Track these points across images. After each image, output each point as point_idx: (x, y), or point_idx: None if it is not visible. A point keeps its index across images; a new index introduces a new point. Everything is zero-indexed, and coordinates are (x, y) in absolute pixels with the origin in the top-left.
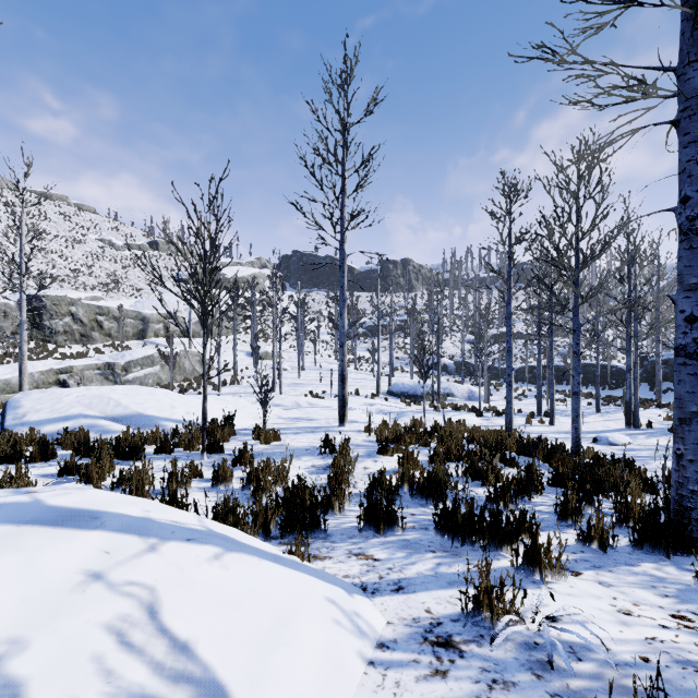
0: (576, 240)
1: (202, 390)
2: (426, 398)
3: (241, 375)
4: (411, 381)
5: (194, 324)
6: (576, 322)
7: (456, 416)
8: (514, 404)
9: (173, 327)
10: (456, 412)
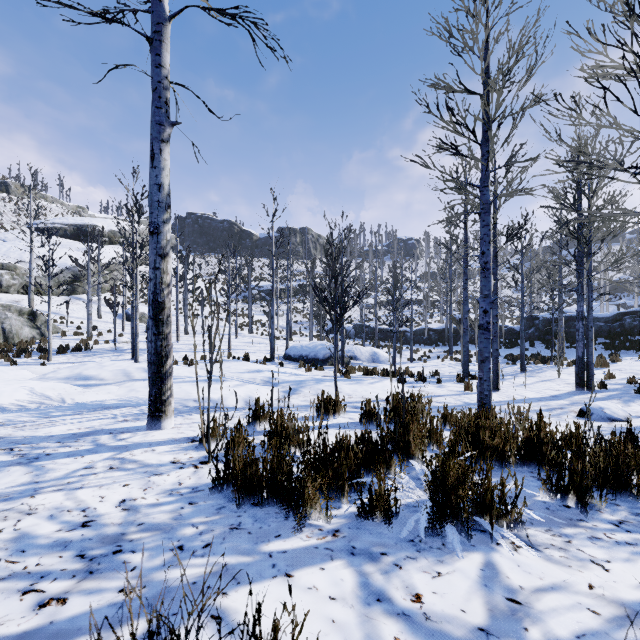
0: None
1: (21, 360)
2: (329, 362)
3: (97, 339)
4: (311, 342)
5: (43, 278)
6: None
7: (375, 383)
8: (423, 365)
9: (9, 280)
10: (369, 378)
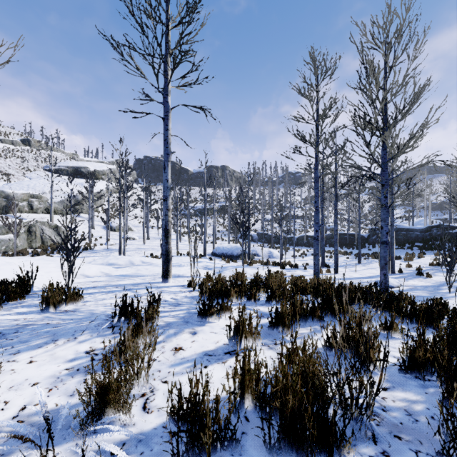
0: (384, 102)
1: (55, 255)
2: (240, 257)
3: (95, 243)
4: (229, 245)
5: (57, 203)
6: (385, 177)
7: (266, 269)
8: (300, 260)
9: (37, 205)
10: (264, 266)
